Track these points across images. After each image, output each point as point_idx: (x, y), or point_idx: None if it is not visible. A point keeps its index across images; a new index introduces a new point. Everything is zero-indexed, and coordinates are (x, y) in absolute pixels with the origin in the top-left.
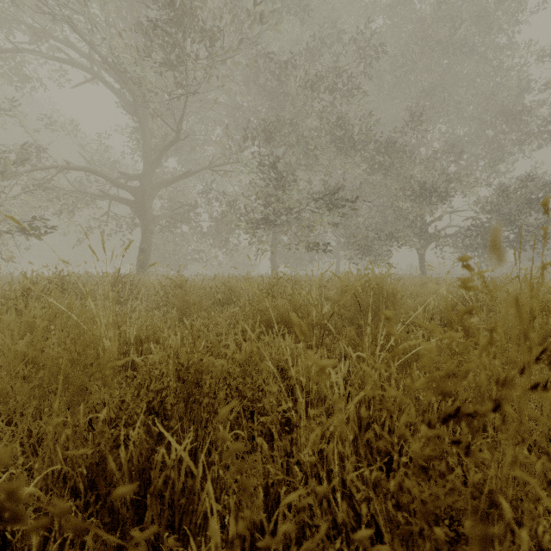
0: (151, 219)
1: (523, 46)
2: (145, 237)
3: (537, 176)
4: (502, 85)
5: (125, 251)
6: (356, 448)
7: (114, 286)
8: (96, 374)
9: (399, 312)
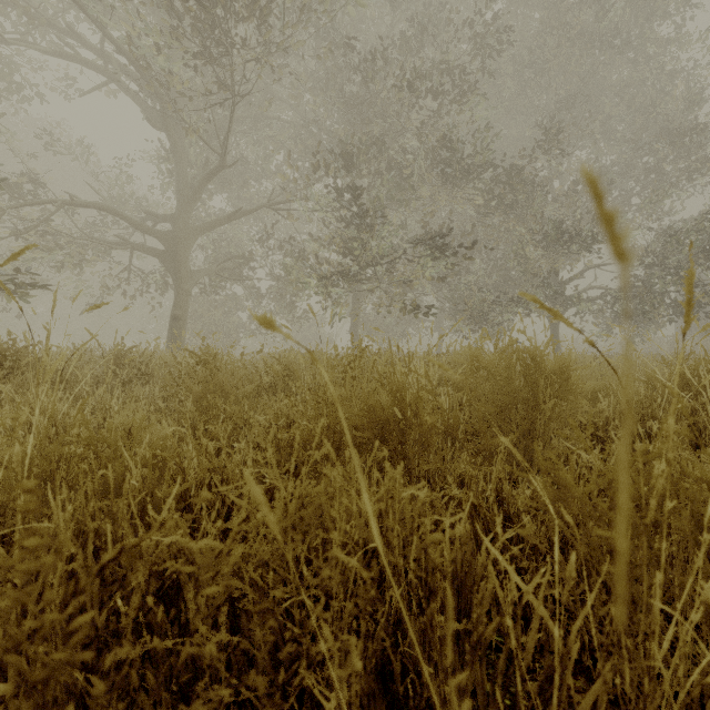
0: (188, 276)
1: (698, 38)
2: (179, 300)
3: None
4: (666, 93)
5: (2, 265)
6: None
7: (114, 364)
8: None
9: (576, 406)
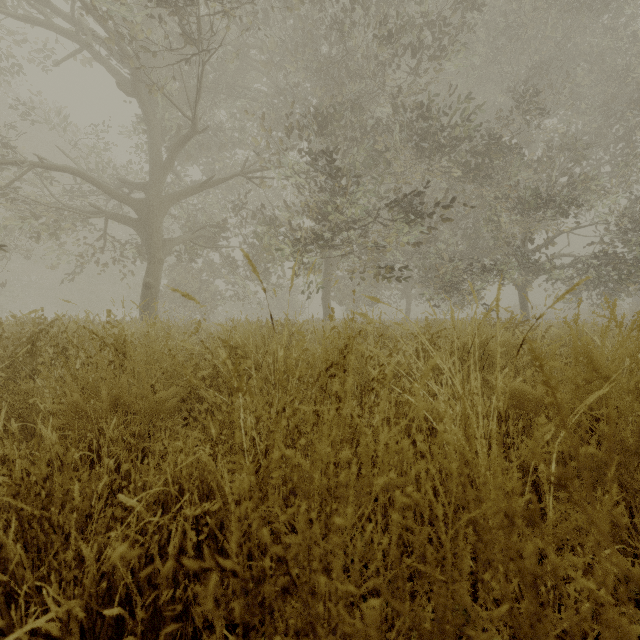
0: (161, 245)
1: None
2: (152, 268)
3: None
4: None
5: None
6: None
7: (29, 342)
8: None
9: None
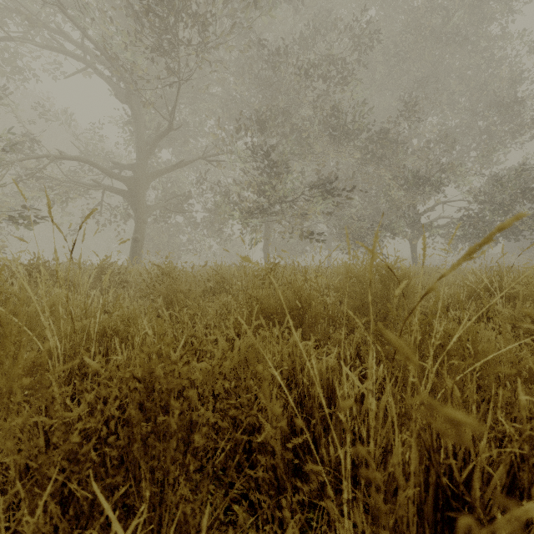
0: (145, 210)
1: (517, 36)
2: (139, 227)
3: (530, 167)
4: (495, 76)
5: (84, 221)
6: (423, 522)
7: (101, 274)
8: (3, 394)
9: (413, 301)
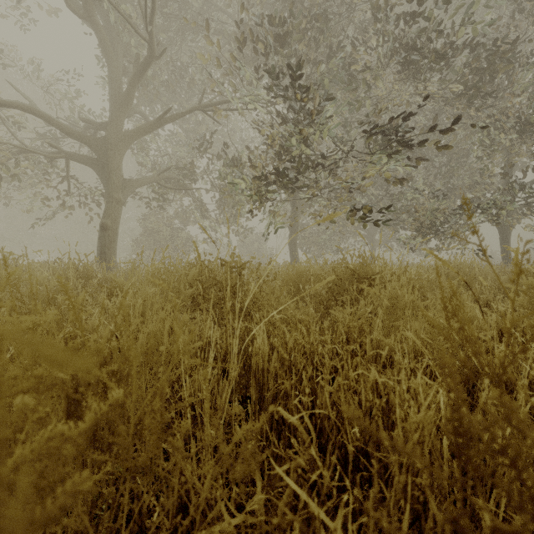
0: (120, 185)
1: None
2: (109, 208)
3: None
4: None
5: None
6: None
7: None
8: None
9: None
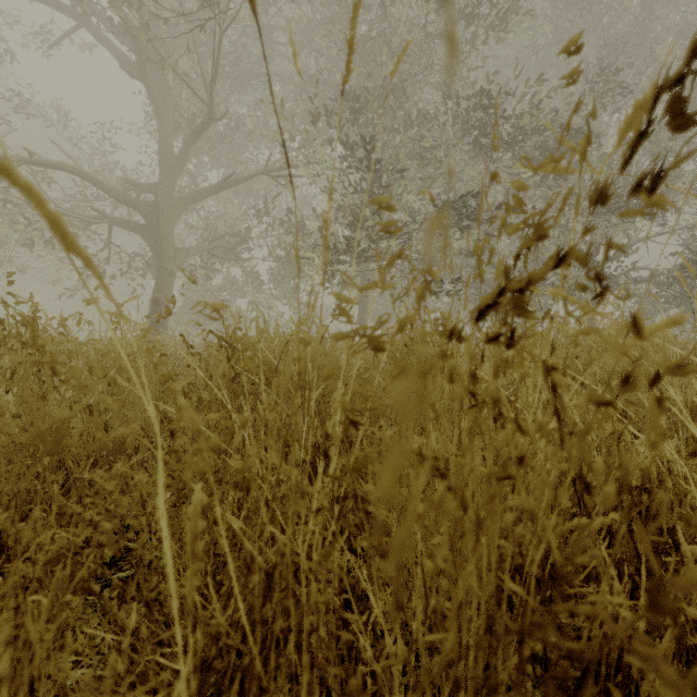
0: (172, 254)
1: None
2: (161, 281)
3: None
4: None
5: None
6: None
7: None
8: None
9: None
